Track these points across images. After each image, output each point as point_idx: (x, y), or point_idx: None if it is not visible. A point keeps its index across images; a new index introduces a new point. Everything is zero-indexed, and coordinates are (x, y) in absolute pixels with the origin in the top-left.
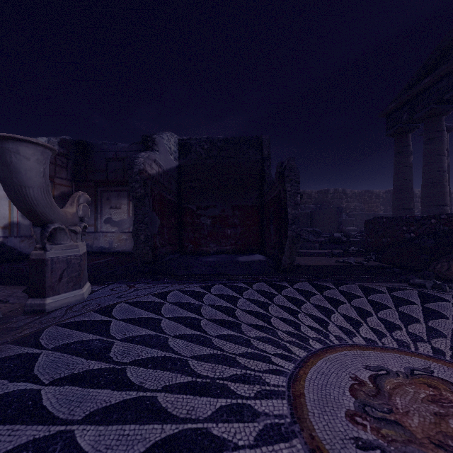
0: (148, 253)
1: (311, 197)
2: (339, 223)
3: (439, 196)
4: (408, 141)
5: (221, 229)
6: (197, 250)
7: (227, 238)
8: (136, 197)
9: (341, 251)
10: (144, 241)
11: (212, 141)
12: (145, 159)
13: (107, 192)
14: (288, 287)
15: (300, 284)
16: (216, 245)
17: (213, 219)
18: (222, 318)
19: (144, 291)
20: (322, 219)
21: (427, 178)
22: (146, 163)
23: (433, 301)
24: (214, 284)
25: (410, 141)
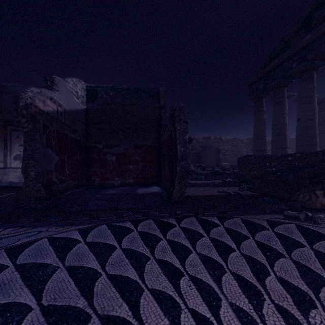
0: (40, 190)
1: (199, 141)
2: (218, 160)
3: (283, 142)
4: (263, 103)
5: (125, 165)
6: (103, 183)
7: (130, 173)
8: (25, 133)
9: (221, 182)
10: (34, 177)
11: (117, 89)
12: (34, 94)
13: (17, 131)
14: (175, 225)
15: (187, 220)
16: (120, 179)
17: (117, 156)
18: (67, 303)
19: (1, 243)
20: (206, 157)
21: (275, 129)
22: (37, 98)
23: (317, 240)
24: (97, 225)
25: (264, 104)
